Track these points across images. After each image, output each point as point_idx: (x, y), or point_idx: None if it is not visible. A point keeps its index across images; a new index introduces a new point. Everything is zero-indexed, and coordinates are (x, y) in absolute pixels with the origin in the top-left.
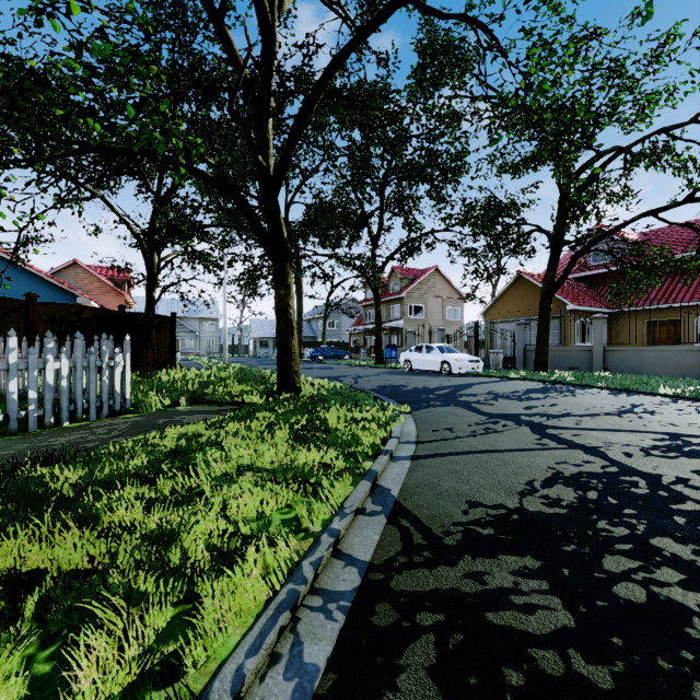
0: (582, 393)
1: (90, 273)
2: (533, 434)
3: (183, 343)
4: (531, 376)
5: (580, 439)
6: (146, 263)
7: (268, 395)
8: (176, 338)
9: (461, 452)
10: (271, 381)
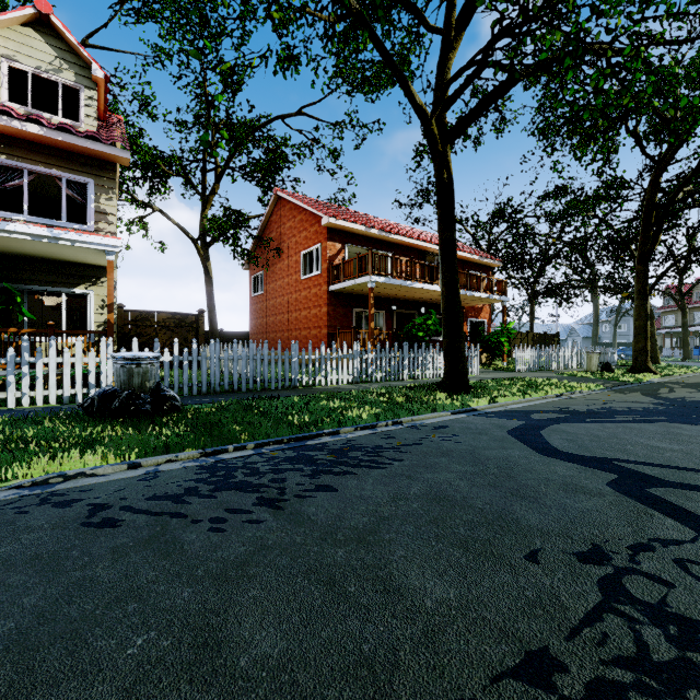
0: None
1: None
2: None
3: None
4: None
5: None
6: (531, 307)
7: None
8: None
9: None
10: None
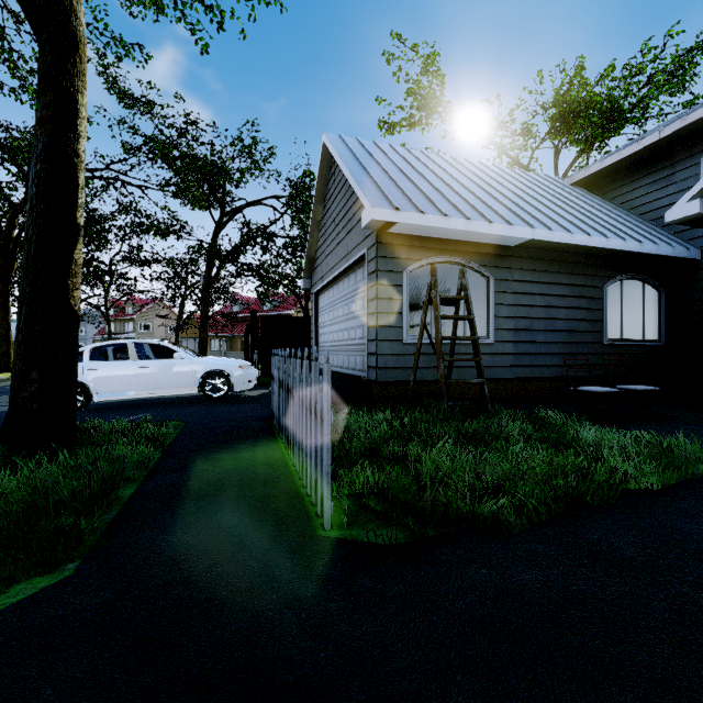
0: None
1: None
2: None
3: None
4: None
5: None
6: None
7: None
8: None
9: None
10: None
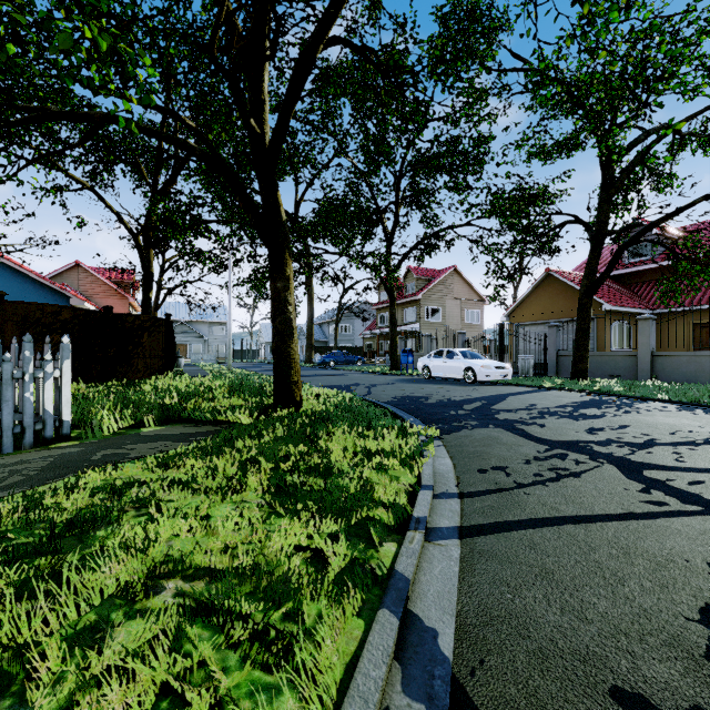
0: (645, 408)
1: (93, 276)
2: (629, 481)
3: (191, 348)
4: (569, 386)
5: (708, 491)
6: (141, 261)
7: (262, 410)
8: (184, 343)
9: (536, 520)
10: (269, 392)
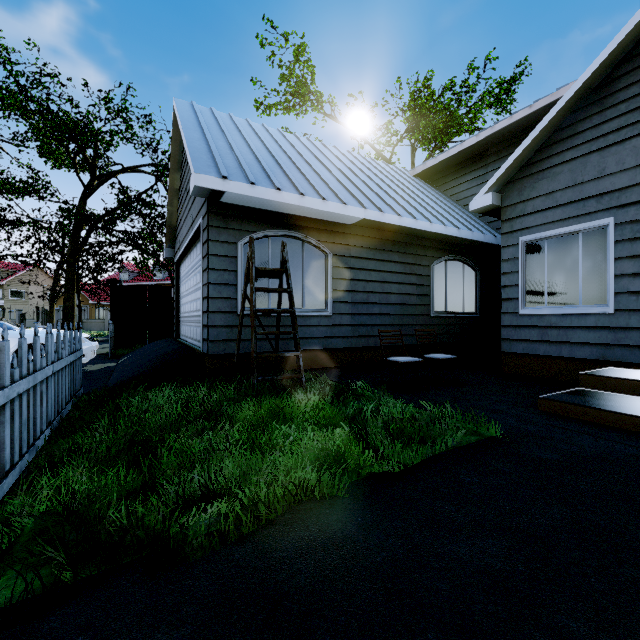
0: None
1: None
2: None
3: None
4: None
5: None
6: None
7: None
8: None
9: None
10: None
